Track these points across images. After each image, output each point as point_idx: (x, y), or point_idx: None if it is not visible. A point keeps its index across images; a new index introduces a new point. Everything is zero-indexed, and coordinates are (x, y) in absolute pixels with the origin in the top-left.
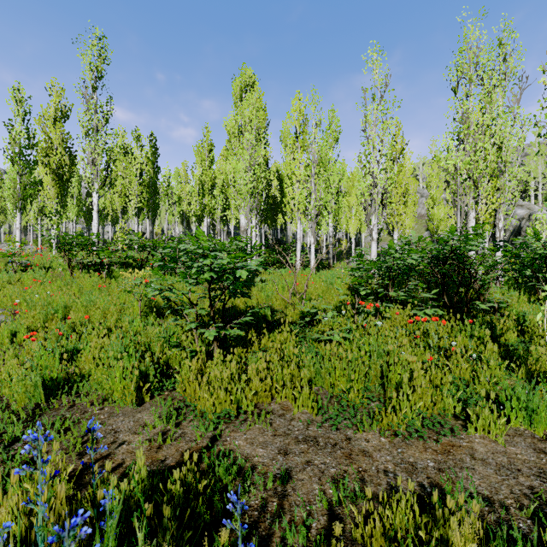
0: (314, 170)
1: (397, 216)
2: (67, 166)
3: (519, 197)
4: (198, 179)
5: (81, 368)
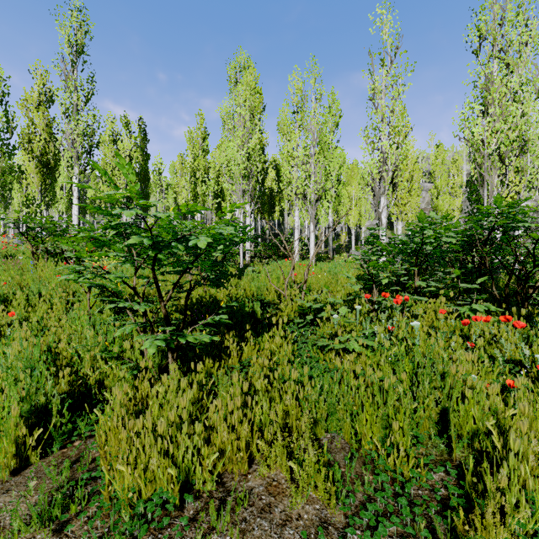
0: (314, 149)
1: (401, 205)
2: (51, 153)
3: None
4: (190, 166)
5: None
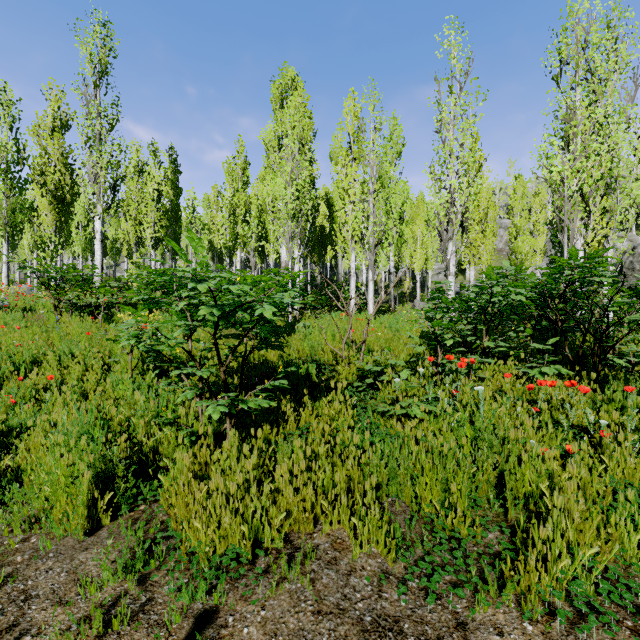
0: (373, 186)
1: (473, 248)
2: (67, 187)
3: (633, 220)
4: (229, 202)
5: (21, 459)
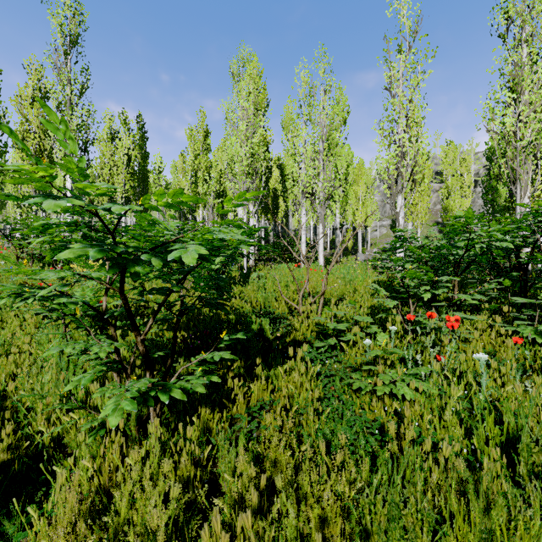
0: (324, 144)
1: (412, 206)
2: (46, 151)
3: None
4: (191, 164)
5: None
